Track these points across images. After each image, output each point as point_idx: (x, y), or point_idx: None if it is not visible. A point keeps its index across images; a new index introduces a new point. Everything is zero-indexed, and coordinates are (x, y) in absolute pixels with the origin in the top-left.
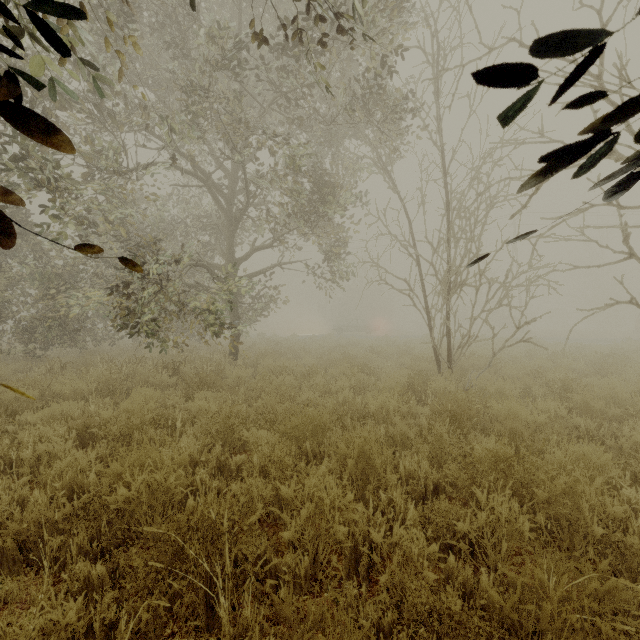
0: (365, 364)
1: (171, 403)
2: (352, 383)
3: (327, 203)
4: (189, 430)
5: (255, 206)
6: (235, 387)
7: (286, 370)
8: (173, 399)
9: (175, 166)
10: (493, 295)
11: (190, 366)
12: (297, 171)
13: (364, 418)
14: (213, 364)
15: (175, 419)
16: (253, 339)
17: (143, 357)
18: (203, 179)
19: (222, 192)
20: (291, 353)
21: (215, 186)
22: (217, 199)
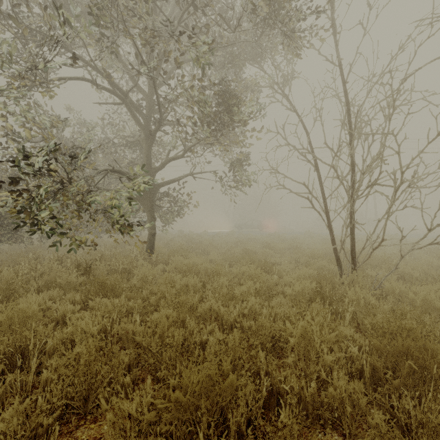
0: (266, 262)
1: (60, 313)
2: (257, 287)
3: (231, 115)
4: (46, 372)
5: (170, 125)
6: (141, 287)
7: (192, 269)
8: (64, 308)
9: (94, 82)
10: (398, 196)
11: (104, 263)
12: (202, 79)
13: (275, 339)
14: (125, 262)
15: (46, 344)
16: (174, 235)
17: (64, 255)
18: (121, 97)
19: (140, 110)
20: (201, 248)
21: (133, 105)
22: (135, 116)
